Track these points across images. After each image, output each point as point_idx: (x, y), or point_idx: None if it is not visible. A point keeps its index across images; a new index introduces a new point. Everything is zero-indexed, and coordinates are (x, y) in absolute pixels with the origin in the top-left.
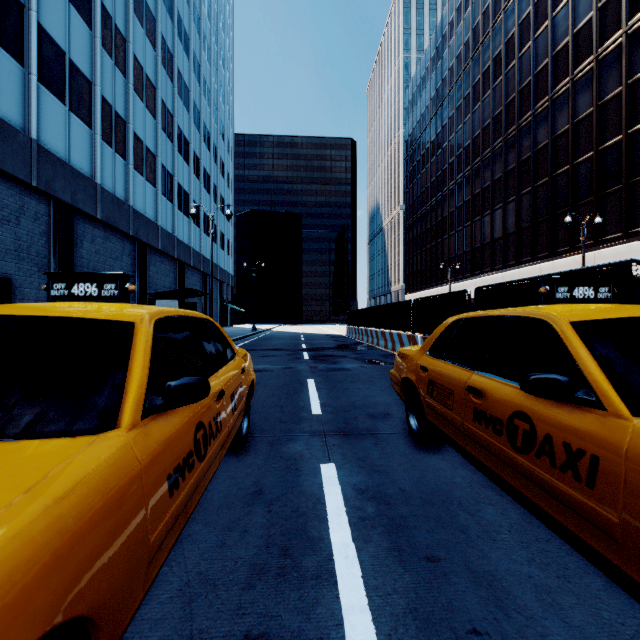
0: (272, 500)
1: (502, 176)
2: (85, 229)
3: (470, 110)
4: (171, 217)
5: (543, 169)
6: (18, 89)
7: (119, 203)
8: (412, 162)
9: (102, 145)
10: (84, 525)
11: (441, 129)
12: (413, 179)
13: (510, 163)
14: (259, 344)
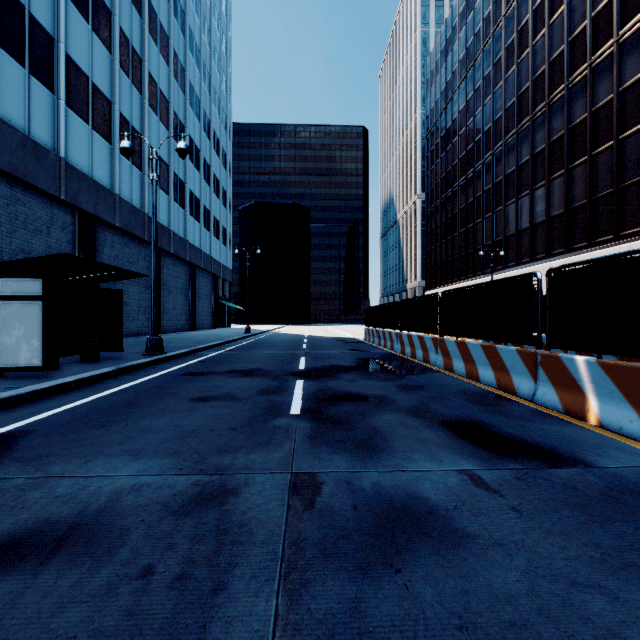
0: None
1: (564, 134)
2: None
3: (515, 60)
4: (139, 188)
5: (635, 113)
6: None
7: (38, 150)
8: (435, 139)
9: (1, 56)
10: None
11: (473, 93)
12: (436, 159)
13: (577, 115)
14: (232, 357)
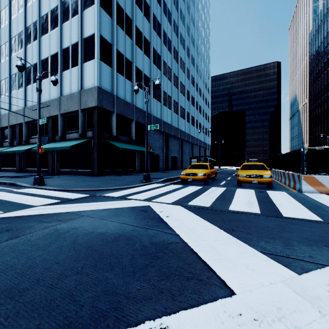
0: (218, 181)
1: None
2: (169, 139)
3: None
4: (189, 128)
5: None
6: (160, 109)
7: (176, 129)
8: (313, 74)
9: (173, 113)
10: (209, 172)
11: None
12: (313, 84)
13: None
14: (220, 172)
